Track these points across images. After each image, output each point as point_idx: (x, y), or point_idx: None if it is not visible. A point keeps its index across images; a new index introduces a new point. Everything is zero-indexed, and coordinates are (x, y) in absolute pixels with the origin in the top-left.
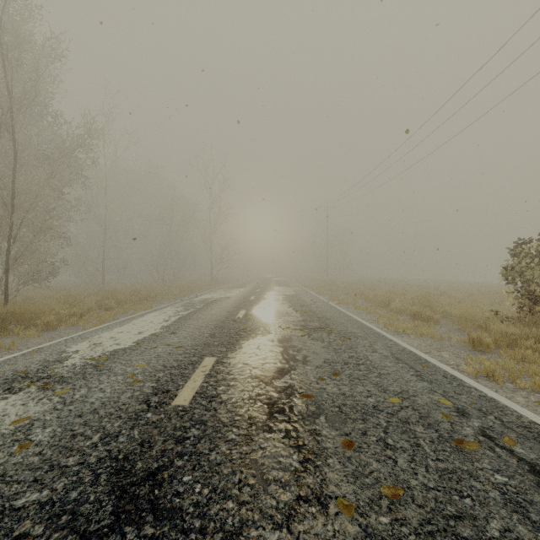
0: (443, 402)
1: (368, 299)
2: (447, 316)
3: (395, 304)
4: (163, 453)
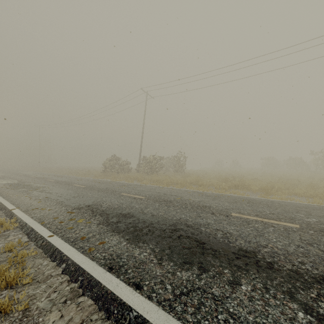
0: (87, 178)
1: (71, 172)
2: (94, 174)
3: (80, 172)
4: (59, 181)
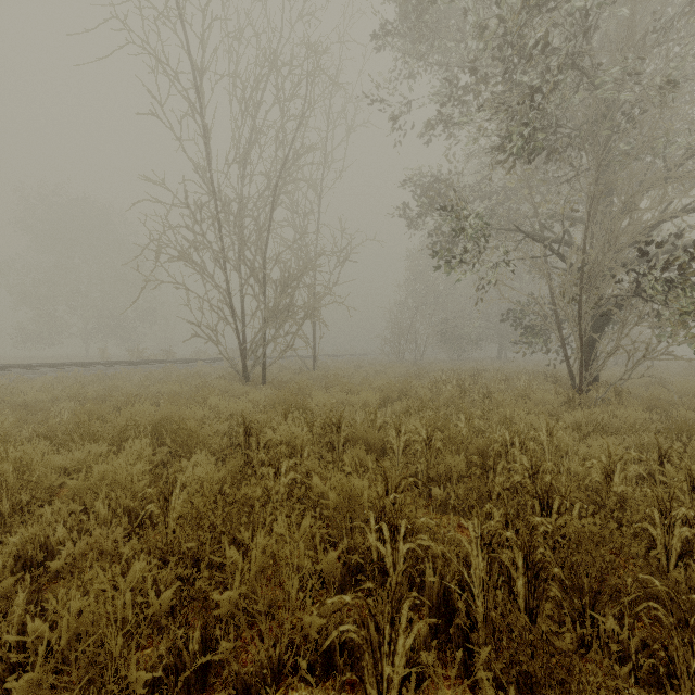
0: None
1: None
2: None
3: None
4: None
